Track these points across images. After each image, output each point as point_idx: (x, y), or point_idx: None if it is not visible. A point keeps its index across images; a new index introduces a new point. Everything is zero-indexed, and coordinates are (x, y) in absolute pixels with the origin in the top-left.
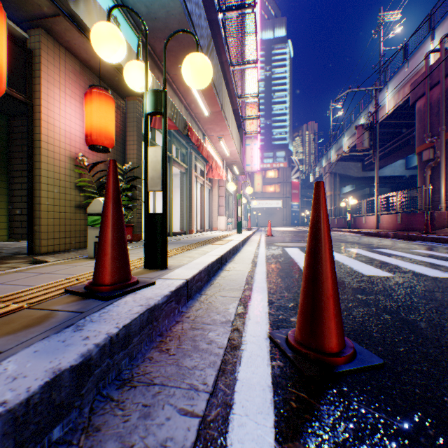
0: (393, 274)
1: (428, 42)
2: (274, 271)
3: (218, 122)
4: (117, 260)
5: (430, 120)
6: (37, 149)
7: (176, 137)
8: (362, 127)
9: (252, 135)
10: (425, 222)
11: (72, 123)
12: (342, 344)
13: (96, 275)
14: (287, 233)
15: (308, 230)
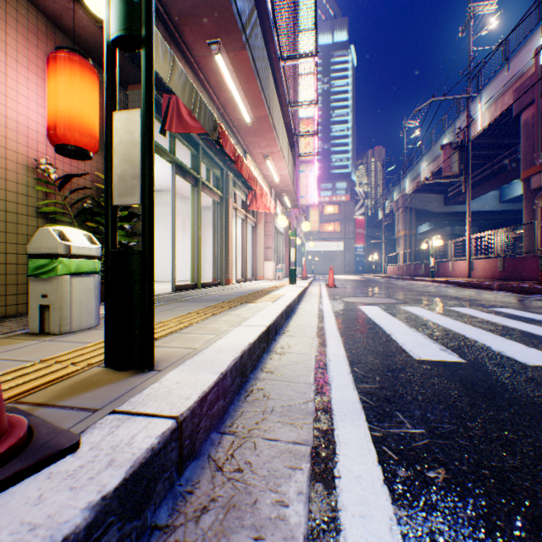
0: None
1: (536, 35)
2: (359, 356)
3: (264, 133)
4: None
5: (541, 135)
6: None
7: (206, 153)
8: (451, 146)
9: (307, 159)
10: (541, 269)
11: (31, 112)
12: None
13: None
14: (353, 283)
15: None
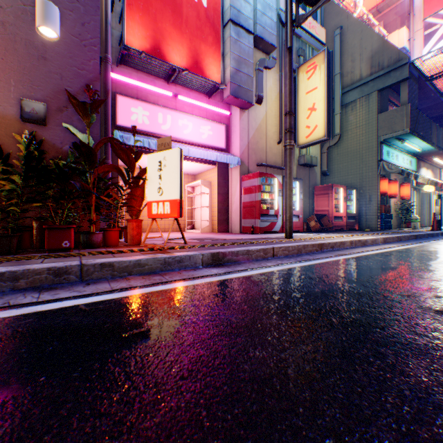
0: None
1: None
2: None
3: None
4: (435, 227)
5: None
6: (387, 202)
7: None
8: None
9: None
10: None
11: None
12: None
13: (431, 229)
14: None
15: None
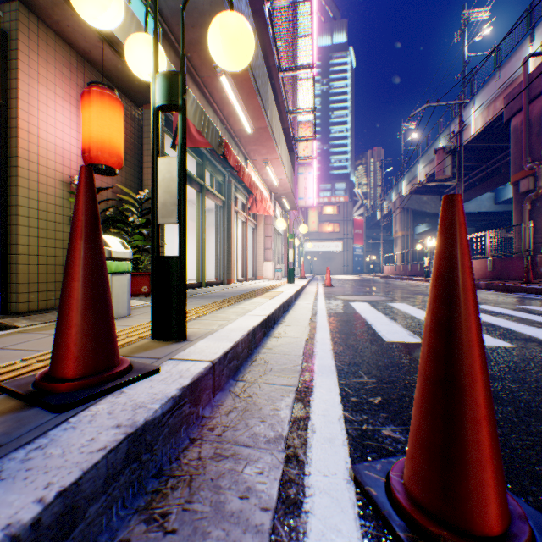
0: (511, 342)
1: (526, 44)
2: (341, 339)
3: (264, 141)
4: (90, 336)
5: (529, 141)
6: (13, 168)
7: (210, 160)
8: (444, 150)
9: (306, 161)
10: (526, 269)
11: (65, 135)
12: (507, 514)
13: (54, 361)
14: (350, 282)
15: (430, 287)
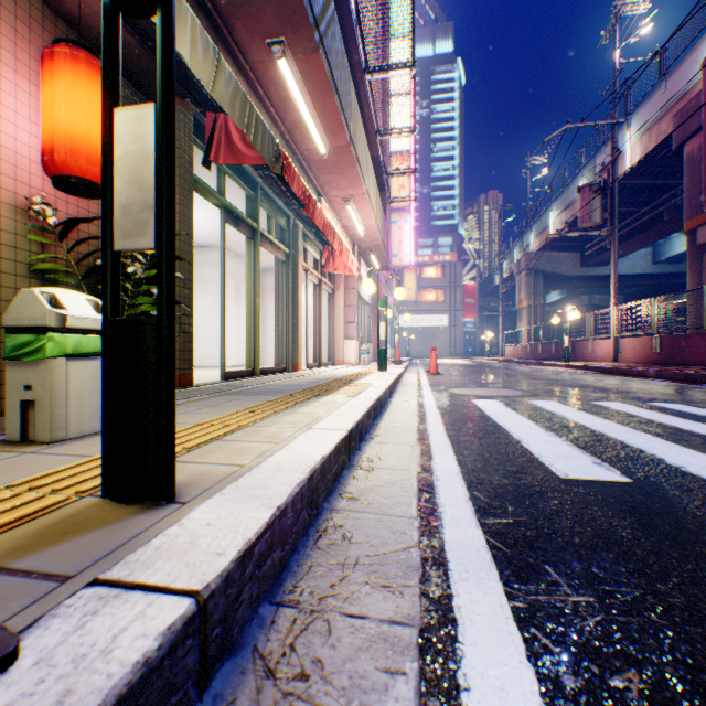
0: None
1: (704, 41)
2: (480, 473)
3: (345, 168)
4: None
5: None
6: None
7: (266, 194)
8: (590, 188)
9: (401, 206)
10: None
11: (20, 131)
12: None
13: None
14: (462, 369)
15: None
